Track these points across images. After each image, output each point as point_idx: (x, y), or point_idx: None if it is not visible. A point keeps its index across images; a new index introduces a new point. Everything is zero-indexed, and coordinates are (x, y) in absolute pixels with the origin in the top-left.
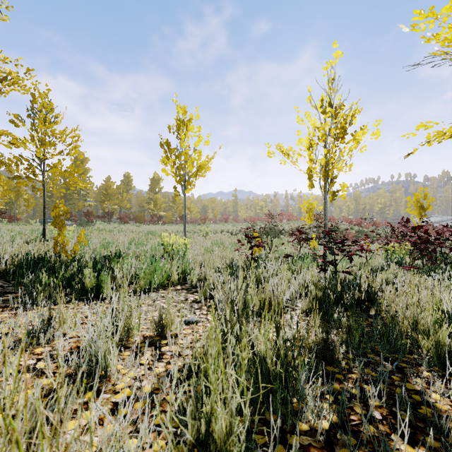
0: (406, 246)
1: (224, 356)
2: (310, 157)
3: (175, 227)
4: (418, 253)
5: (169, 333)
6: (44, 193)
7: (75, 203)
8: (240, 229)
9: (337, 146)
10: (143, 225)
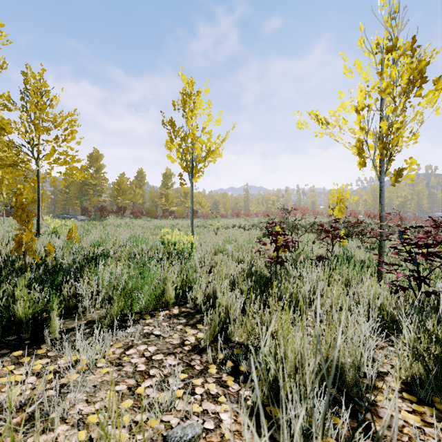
0: None
1: None
2: (360, 124)
3: (186, 222)
4: None
5: None
6: (38, 184)
7: (90, 198)
8: (253, 224)
9: (409, 102)
10: (154, 220)
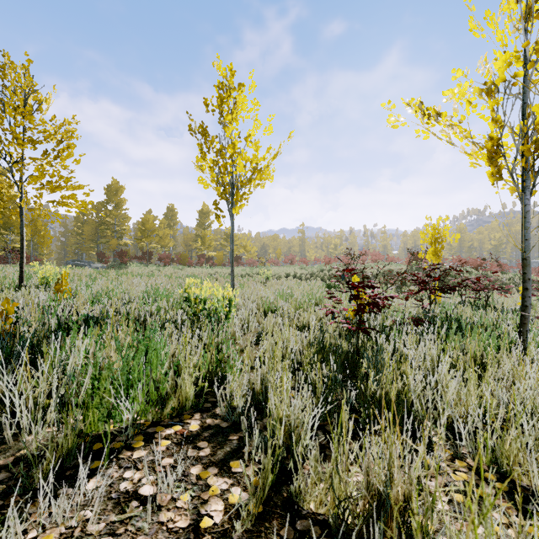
0: None
1: None
2: (493, 114)
3: (227, 271)
4: None
5: None
6: (21, 217)
7: (108, 241)
8: (311, 272)
9: None
10: (187, 268)
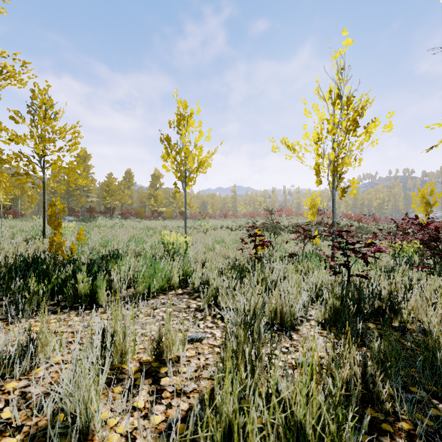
0: (413, 243)
1: (245, 419)
2: (317, 152)
3: (175, 223)
4: (430, 252)
5: (170, 362)
6: (44, 190)
7: (78, 199)
8: (240, 224)
9: (348, 140)
10: (144, 221)
